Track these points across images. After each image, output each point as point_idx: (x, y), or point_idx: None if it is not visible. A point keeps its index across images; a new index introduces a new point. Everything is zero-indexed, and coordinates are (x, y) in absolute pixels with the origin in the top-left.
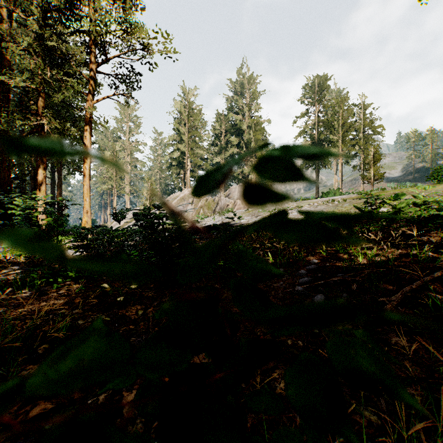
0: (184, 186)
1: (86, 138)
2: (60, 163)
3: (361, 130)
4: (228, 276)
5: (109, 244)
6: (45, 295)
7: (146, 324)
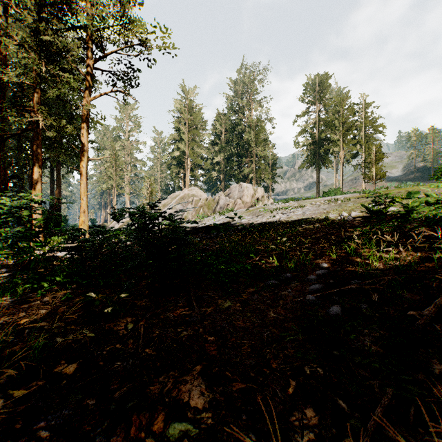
0: (184, 185)
1: (83, 135)
2: (59, 162)
3: (362, 129)
4: (230, 282)
5: (100, 246)
6: (27, 304)
7: (135, 342)
